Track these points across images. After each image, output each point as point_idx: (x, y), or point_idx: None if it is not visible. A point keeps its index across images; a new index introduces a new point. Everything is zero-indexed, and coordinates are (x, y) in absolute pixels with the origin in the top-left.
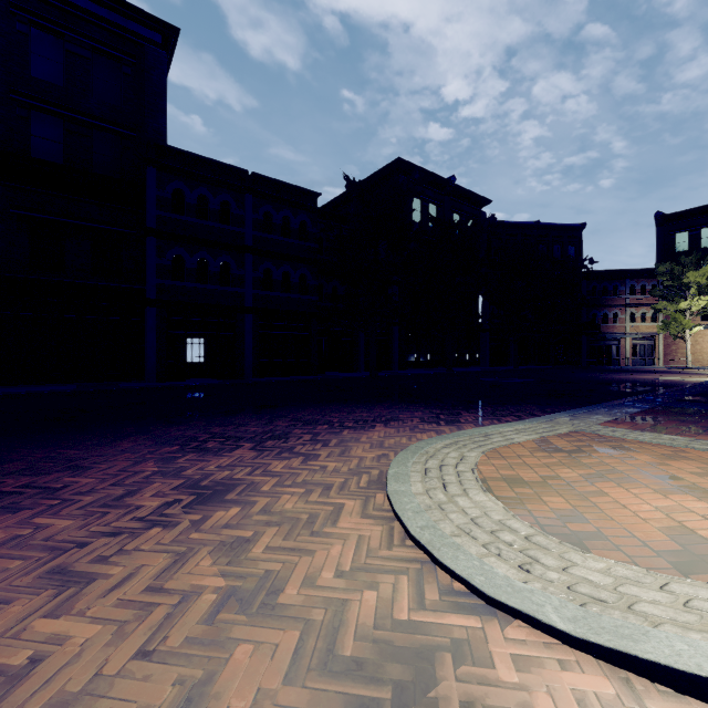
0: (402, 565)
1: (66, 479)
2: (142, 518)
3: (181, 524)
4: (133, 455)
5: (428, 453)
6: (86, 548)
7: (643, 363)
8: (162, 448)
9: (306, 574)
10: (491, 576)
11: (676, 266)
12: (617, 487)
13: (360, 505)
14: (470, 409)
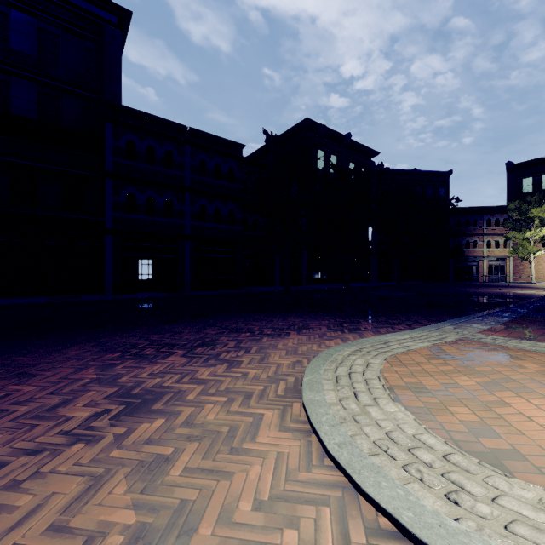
0: (322, 492)
1: (10, 387)
2: (68, 431)
3: (105, 439)
4: (78, 362)
5: (337, 359)
6: (3, 469)
7: (497, 279)
8: (104, 355)
9: (223, 505)
10: (420, 512)
11: (523, 203)
12: (516, 396)
13: (278, 415)
14: (367, 318)
